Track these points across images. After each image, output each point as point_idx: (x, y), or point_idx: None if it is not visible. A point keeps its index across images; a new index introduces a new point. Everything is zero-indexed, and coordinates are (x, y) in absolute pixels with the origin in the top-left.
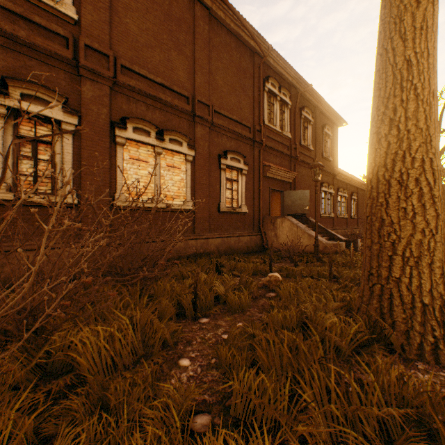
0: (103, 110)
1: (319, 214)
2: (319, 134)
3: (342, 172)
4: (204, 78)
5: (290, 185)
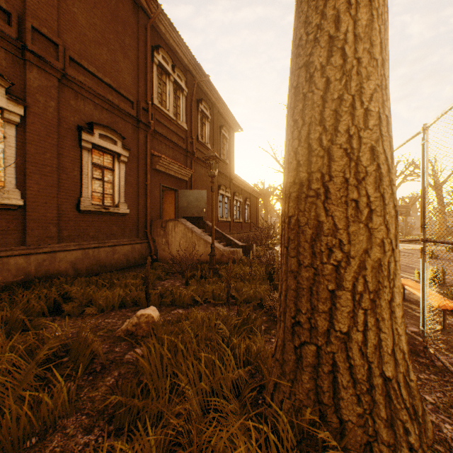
0: None
1: (217, 218)
2: (217, 134)
3: (238, 177)
4: None
5: (186, 184)
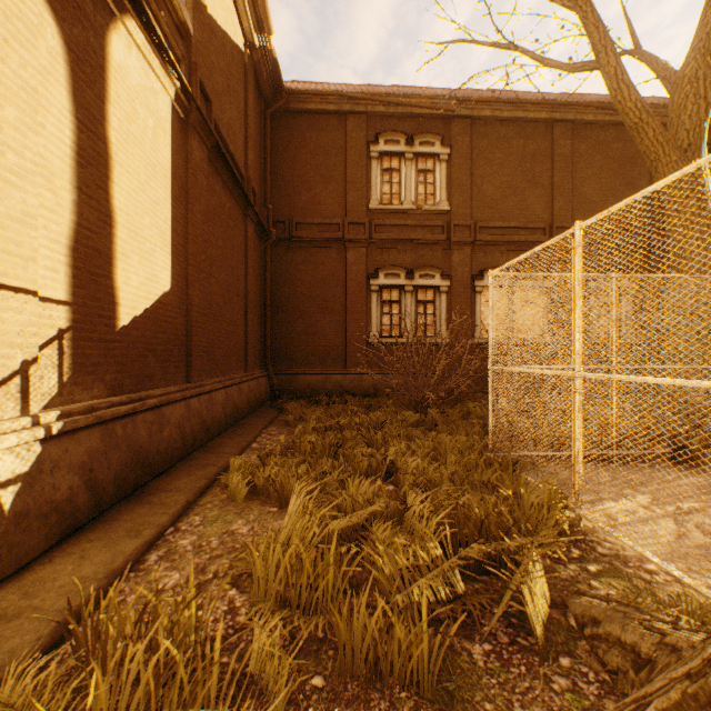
0: (465, 269)
1: None
2: None
3: None
4: (564, 200)
5: None
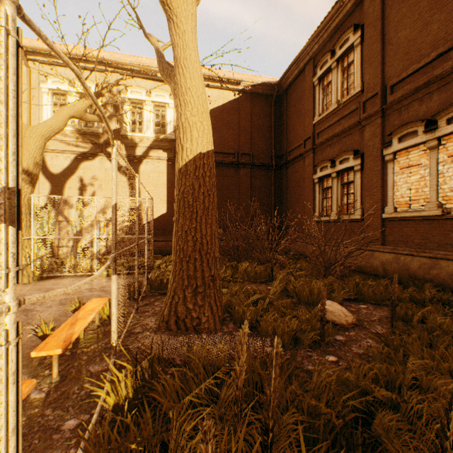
0: (376, 141)
1: None
2: None
3: None
4: None
5: None
